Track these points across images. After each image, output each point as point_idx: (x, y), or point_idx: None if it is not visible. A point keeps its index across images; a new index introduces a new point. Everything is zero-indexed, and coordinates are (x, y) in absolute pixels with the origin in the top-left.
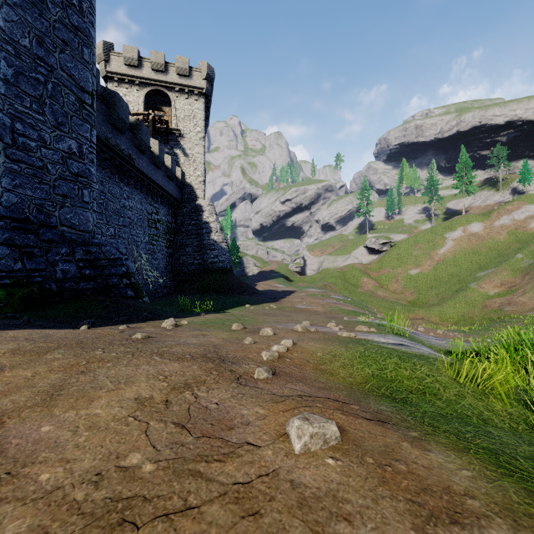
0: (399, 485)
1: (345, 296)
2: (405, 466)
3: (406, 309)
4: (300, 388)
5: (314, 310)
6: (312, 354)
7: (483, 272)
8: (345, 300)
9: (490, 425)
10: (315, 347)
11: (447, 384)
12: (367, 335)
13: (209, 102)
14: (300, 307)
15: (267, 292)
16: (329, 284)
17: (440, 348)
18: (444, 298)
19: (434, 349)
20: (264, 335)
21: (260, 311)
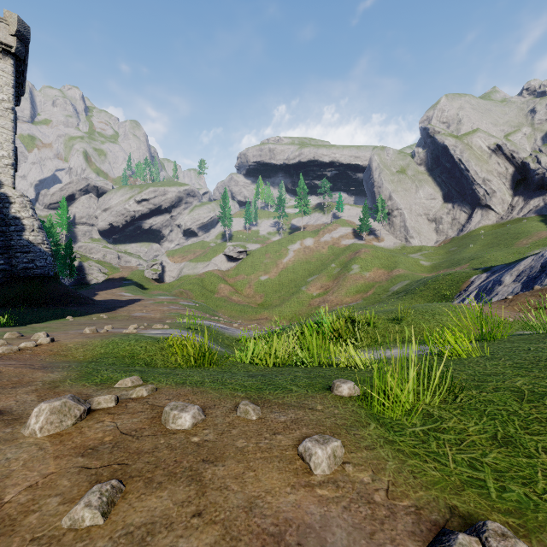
0: (1, 383)
1: (194, 302)
2: (19, 379)
3: (255, 311)
4: (6, 363)
5: (150, 317)
6: (63, 346)
7: (311, 278)
8: (193, 306)
9: (149, 366)
10: (74, 341)
11: (152, 351)
12: (153, 330)
13: (24, 65)
14: (137, 315)
15: (106, 302)
16: (185, 291)
17: (238, 337)
18: (284, 300)
19: (230, 338)
20: (35, 339)
21: (79, 322)
